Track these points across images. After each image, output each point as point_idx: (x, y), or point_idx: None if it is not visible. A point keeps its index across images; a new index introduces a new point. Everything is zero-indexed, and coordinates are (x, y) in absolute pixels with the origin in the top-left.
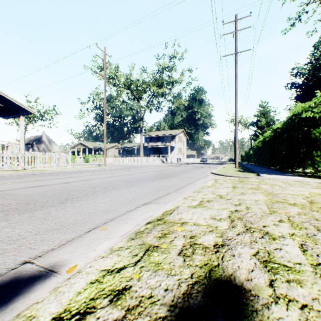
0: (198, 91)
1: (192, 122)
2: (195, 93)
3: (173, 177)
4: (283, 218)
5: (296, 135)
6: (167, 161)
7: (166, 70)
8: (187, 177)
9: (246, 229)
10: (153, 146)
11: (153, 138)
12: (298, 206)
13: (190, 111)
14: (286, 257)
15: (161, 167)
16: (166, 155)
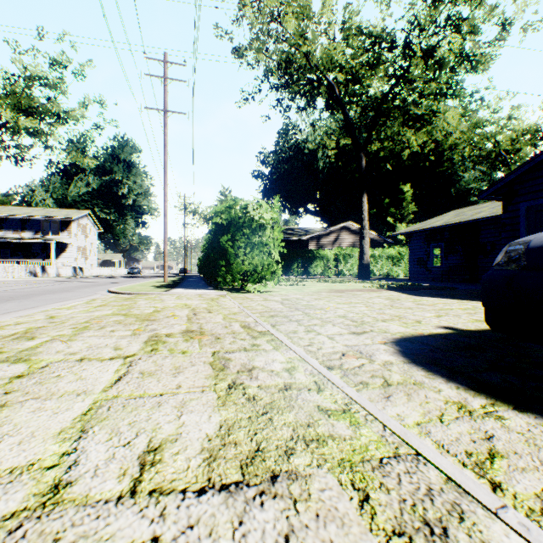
0: (125, 145)
1: (113, 199)
2: (118, 146)
3: (15, 300)
4: (82, 326)
5: (218, 241)
6: (47, 272)
7: (42, 85)
8: (47, 299)
9: (13, 339)
10: (9, 239)
11: (9, 220)
12: (130, 316)
13: (107, 177)
14: (15, 347)
15: (14, 286)
16: (47, 261)
